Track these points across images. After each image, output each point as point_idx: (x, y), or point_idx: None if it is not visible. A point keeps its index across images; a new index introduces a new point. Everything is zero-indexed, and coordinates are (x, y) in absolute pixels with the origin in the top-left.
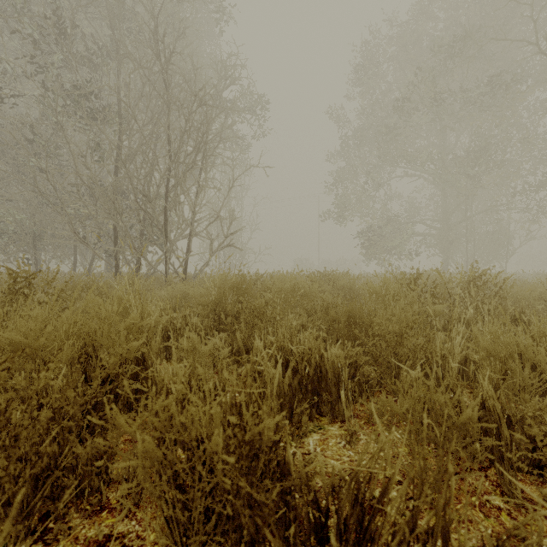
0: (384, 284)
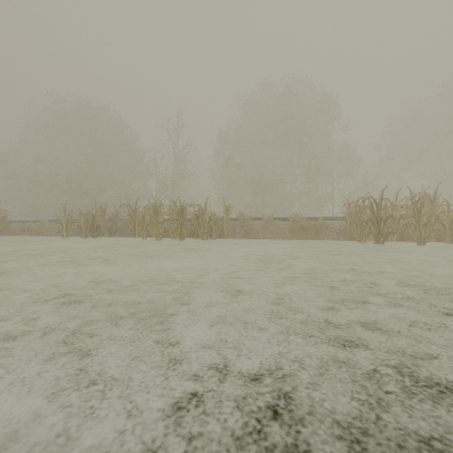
0: None
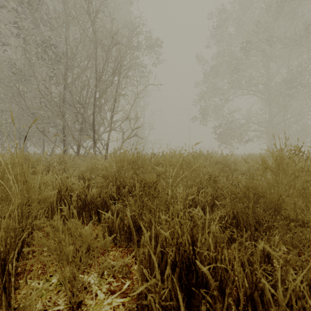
0: (276, 158)
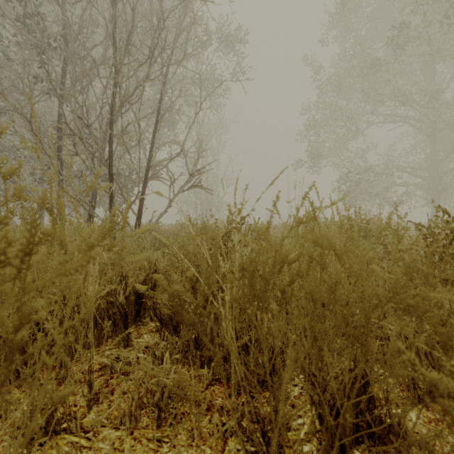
0: None
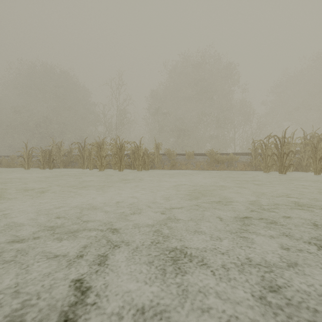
0: None
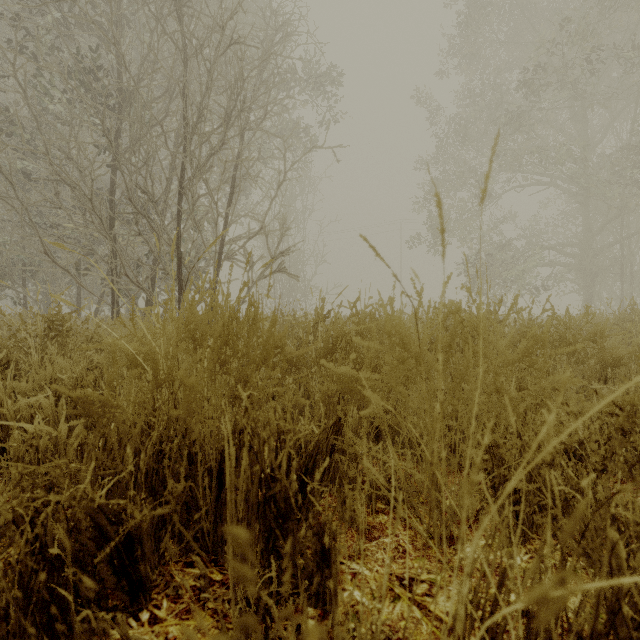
0: None
